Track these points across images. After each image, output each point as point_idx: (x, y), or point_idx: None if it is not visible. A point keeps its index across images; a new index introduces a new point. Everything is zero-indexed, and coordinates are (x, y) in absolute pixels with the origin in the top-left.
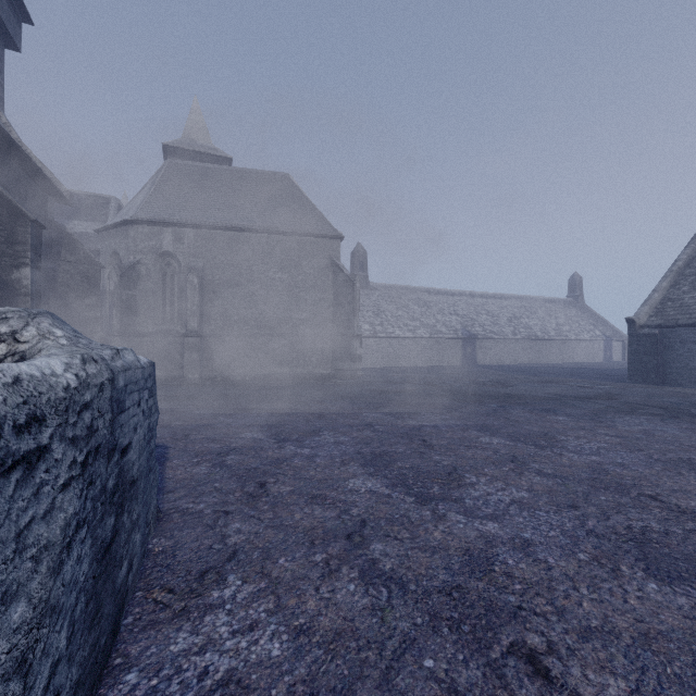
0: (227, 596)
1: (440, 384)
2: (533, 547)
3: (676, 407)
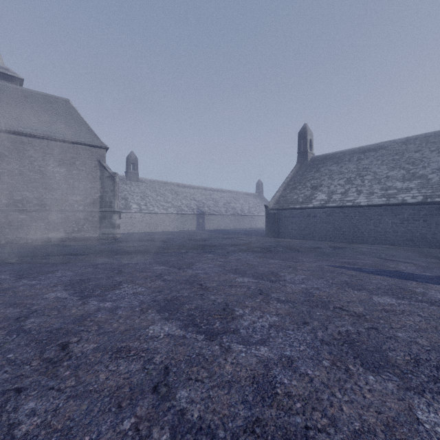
0: None
1: (169, 241)
2: (118, 309)
3: (268, 247)
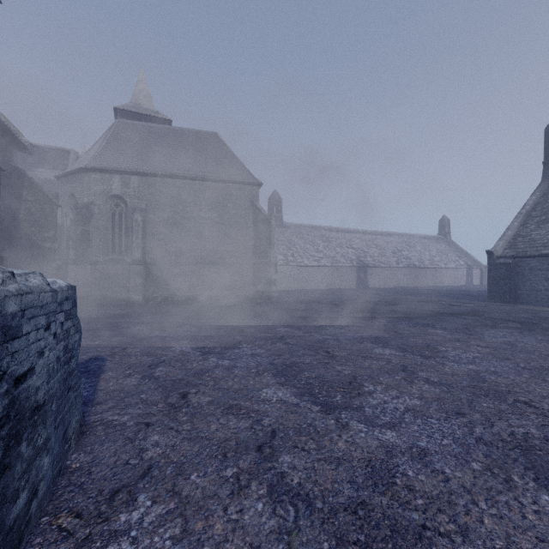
0: (135, 520)
1: (340, 303)
2: (429, 457)
3: (530, 321)
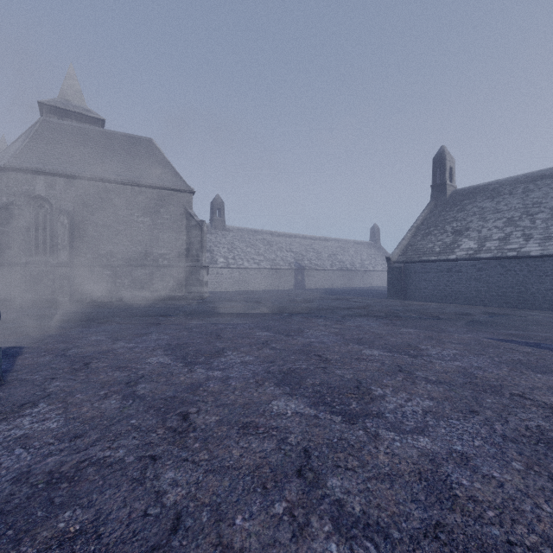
0: (35, 411)
1: (265, 302)
2: (230, 379)
3: (394, 312)
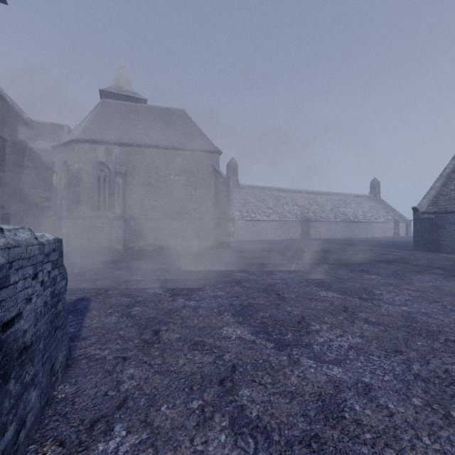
0: (111, 449)
1: (287, 252)
2: (374, 392)
3: (451, 268)
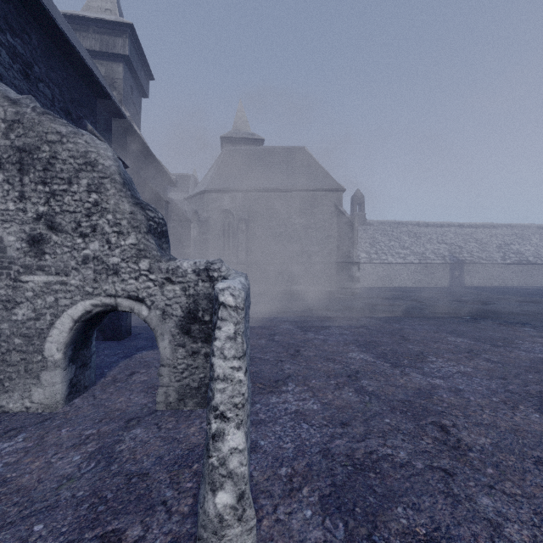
0: (290, 389)
1: (425, 301)
2: (462, 392)
3: None
